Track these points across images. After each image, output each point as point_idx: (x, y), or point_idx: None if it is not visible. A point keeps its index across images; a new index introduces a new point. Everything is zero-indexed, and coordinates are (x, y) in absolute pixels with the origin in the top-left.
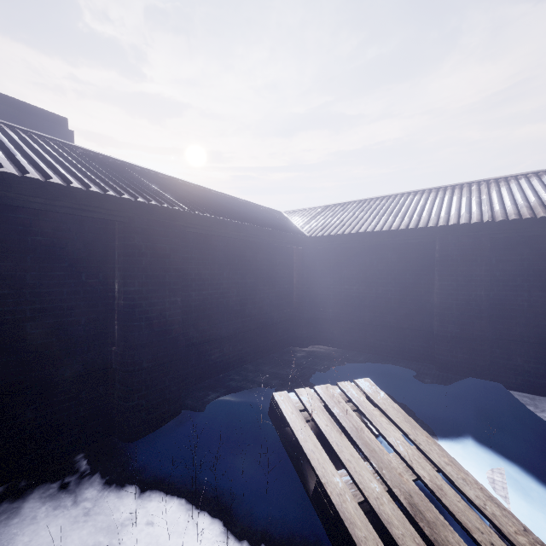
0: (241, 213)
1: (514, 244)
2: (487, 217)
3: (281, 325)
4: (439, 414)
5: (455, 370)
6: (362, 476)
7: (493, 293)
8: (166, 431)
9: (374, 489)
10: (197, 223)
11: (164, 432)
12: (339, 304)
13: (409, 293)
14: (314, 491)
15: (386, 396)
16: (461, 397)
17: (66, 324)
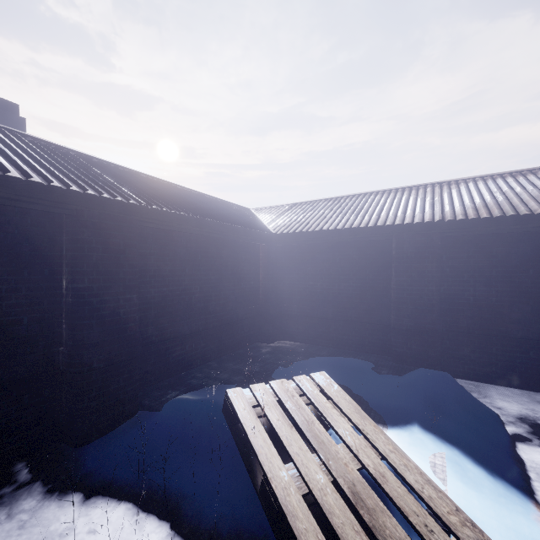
0: (205, 209)
1: (461, 242)
2: (438, 217)
3: (246, 321)
4: (391, 403)
5: (409, 361)
6: (308, 468)
7: (444, 288)
8: (120, 433)
9: (320, 480)
10: (155, 217)
11: (117, 435)
12: (304, 299)
13: (369, 288)
14: (261, 487)
15: (339, 388)
16: (412, 386)
17: (4, 324)
